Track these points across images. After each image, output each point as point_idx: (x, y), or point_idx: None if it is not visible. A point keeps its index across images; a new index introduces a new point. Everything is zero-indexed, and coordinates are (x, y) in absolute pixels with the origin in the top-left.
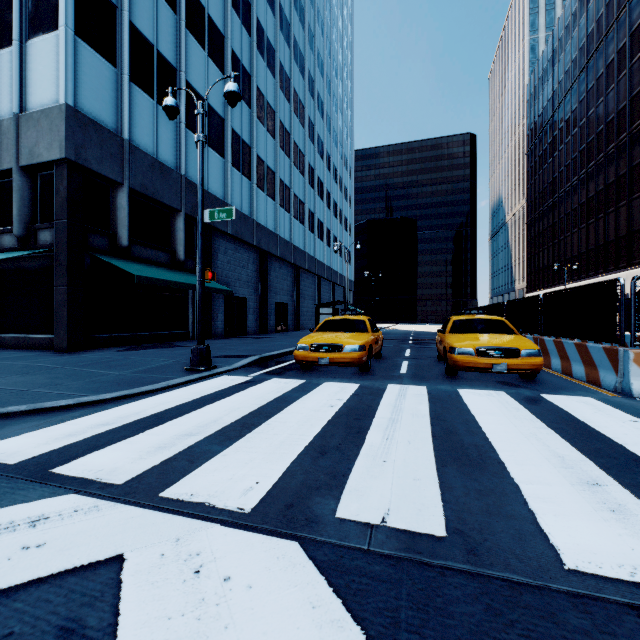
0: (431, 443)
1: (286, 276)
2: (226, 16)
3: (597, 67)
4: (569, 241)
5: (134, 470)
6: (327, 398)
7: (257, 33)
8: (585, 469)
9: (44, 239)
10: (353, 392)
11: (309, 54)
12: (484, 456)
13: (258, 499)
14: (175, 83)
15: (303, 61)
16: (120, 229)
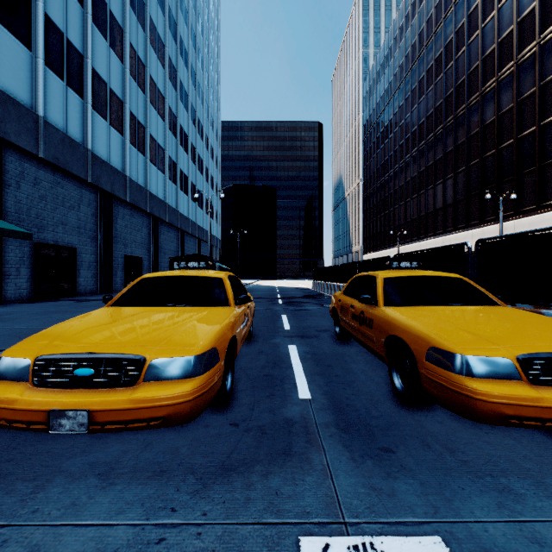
0: None
1: (140, 226)
2: None
3: (419, 71)
4: (397, 212)
5: None
6: None
7: None
8: None
9: None
10: None
11: None
12: None
13: None
14: None
15: None
16: None
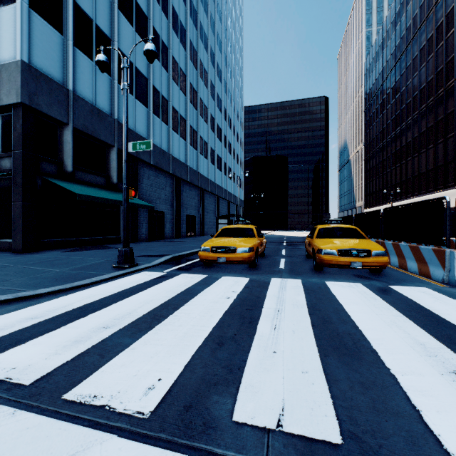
0: (312, 332)
1: (194, 196)
2: (149, 2)
3: (413, 51)
4: (394, 172)
5: (46, 367)
6: (224, 290)
7: (172, 17)
8: (446, 357)
9: (4, 165)
10: (245, 285)
11: (211, 35)
12: (358, 345)
13: (158, 400)
14: (110, 50)
15: (207, 40)
16: (66, 158)
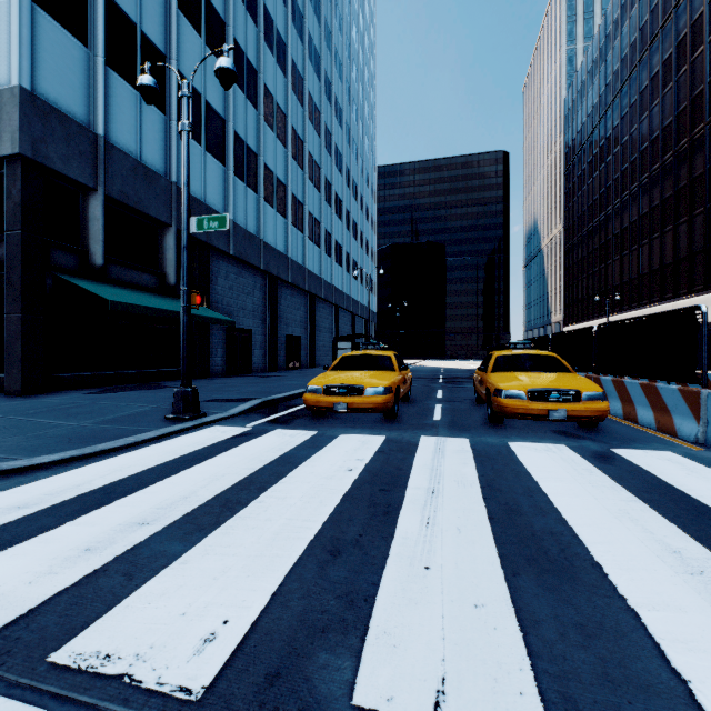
0: (490, 531)
1: (299, 305)
2: None
3: (641, 80)
4: (610, 269)
5: (27, 599)
6: (344, 458)
7: (265, 23)
8: None
9: None
10: (377, 448)
11: (326, 53)
12: (569, 553)
13: (220, 663)
14: (164, 72)
15: (319, 60)
16: (93, 245)
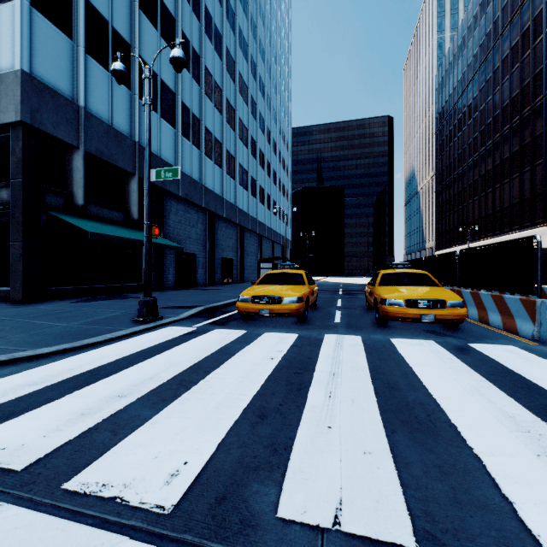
0: (375, 402)
1: (232, 235)
2: (177, 1)
3: (494, 61)
4: (471, 207)
5: (43, 447)
6: (267, 350)
7: (205, 19)
8: (542, 433)
9: (1, 197)
10: (292, 343)
11: (252, 41)
12: (433, 417)
13: (183, 490)
14: (129, 58)
15: (247, 47)
16: (76, 189)
